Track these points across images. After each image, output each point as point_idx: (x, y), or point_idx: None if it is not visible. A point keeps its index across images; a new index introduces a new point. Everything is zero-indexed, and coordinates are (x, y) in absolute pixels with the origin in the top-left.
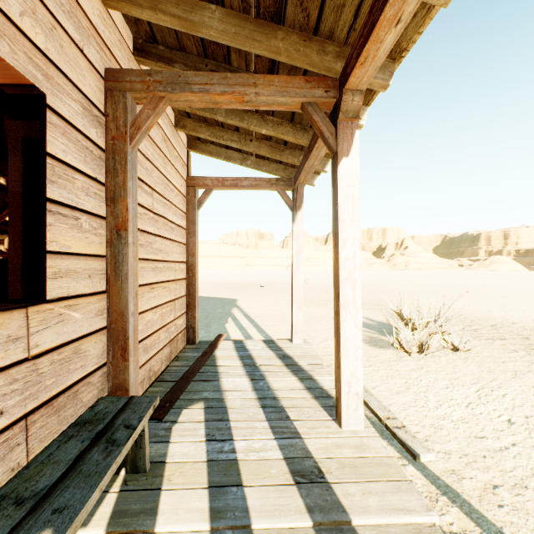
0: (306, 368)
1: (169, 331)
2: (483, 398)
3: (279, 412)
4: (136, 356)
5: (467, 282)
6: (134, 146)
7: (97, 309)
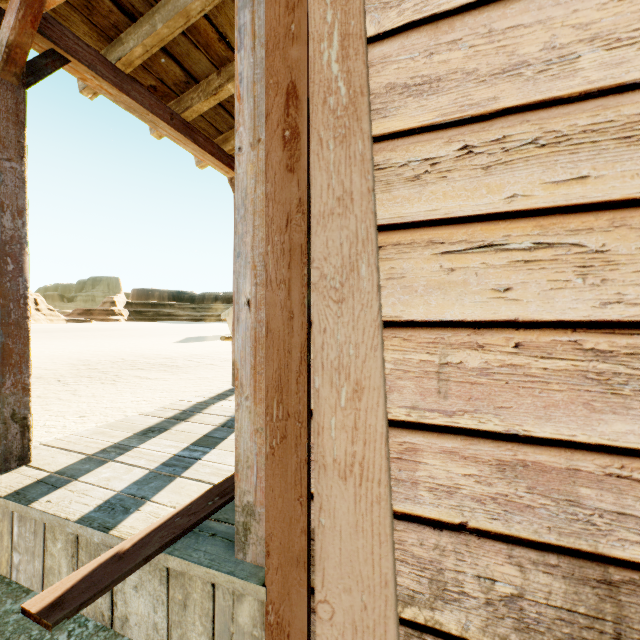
0: (175, 412)
1: None
2: None
3: None
4: None
5: None
6: None
7: None
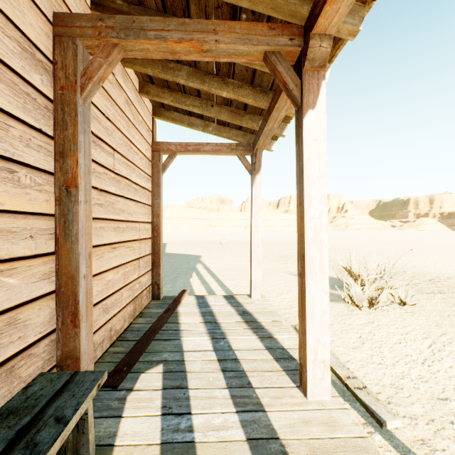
0: (266, 325)
1: (133, 289)
2: (437, 354)
3: (240, 377)
4: (89, 321)
5: (400, 240)
6: (86, 98)
7: (42, 273)
